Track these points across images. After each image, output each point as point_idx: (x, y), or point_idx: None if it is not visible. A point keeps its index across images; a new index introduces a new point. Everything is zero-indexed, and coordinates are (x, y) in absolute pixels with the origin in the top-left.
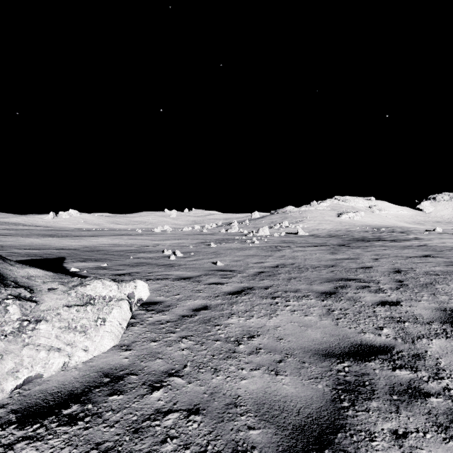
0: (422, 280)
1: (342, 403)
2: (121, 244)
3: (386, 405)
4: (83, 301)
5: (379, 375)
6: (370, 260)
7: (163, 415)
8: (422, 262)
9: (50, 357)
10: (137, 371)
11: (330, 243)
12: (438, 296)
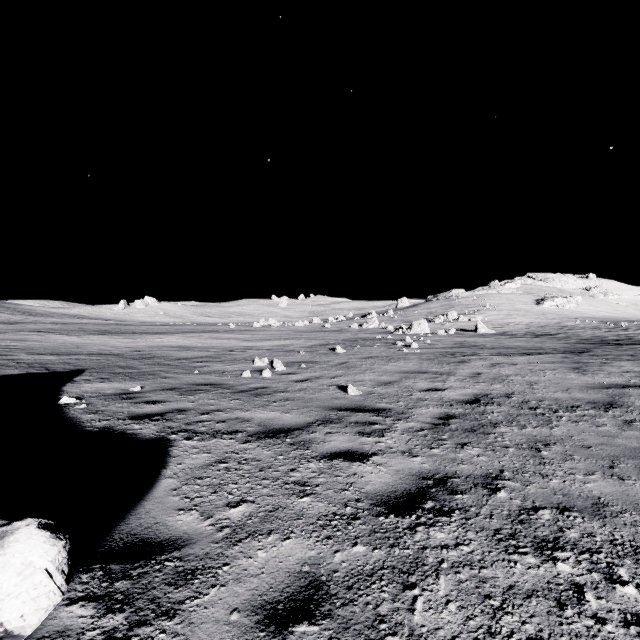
0: None
1: None
2: (193, 346)
3: None
4: None
5: None
6: None
7: None
8: None
9: None
10: None
11: (550, 349)
12: None
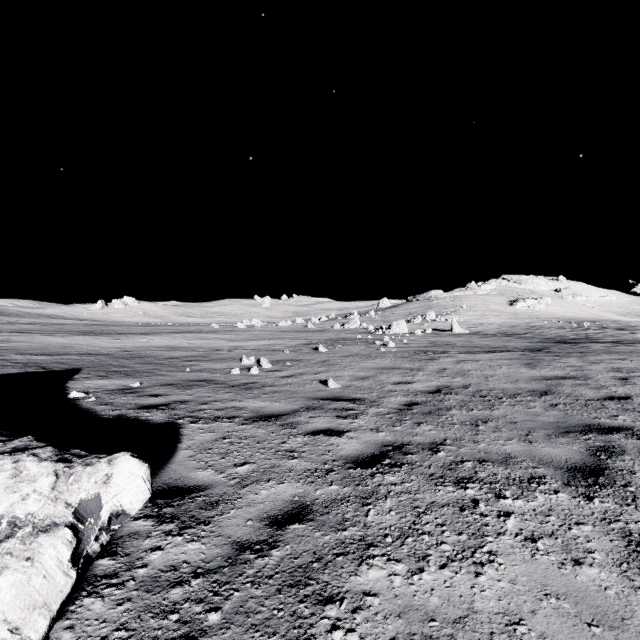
0: None
1: None
2: (181, 346)
3: None
4: None
5: None
6: (614, 382)
7: None
8: None
9: None
10: None
11: (513, 347)
12: None
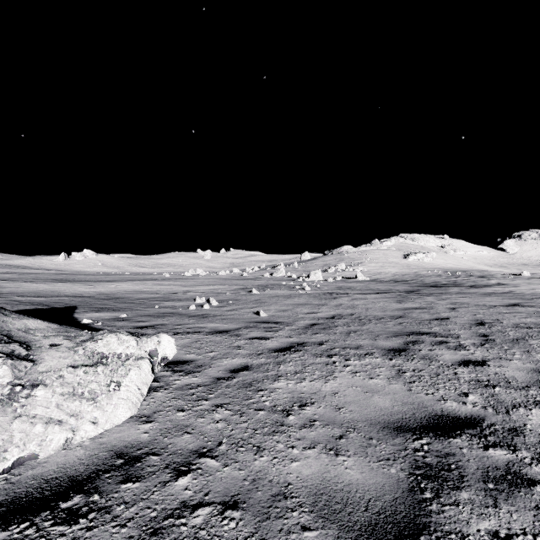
0: (512, 334)
1: (423, 494)
2: (144, 291)
3: (481, 497)
4: (93, 361)
5: (468, 456)
6: (446, 310)
7: (190, 510)
8: (510, 313)
9: (48, 432)
10: (159, 450)
11: (396, 290)
12: (533, 354)
